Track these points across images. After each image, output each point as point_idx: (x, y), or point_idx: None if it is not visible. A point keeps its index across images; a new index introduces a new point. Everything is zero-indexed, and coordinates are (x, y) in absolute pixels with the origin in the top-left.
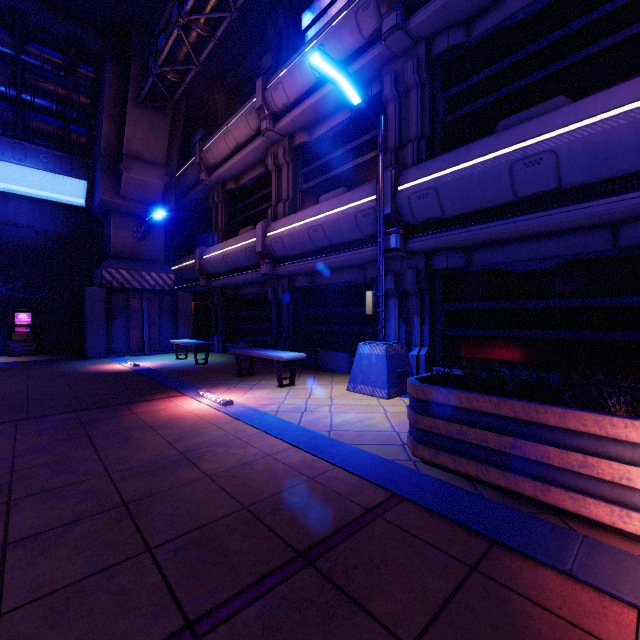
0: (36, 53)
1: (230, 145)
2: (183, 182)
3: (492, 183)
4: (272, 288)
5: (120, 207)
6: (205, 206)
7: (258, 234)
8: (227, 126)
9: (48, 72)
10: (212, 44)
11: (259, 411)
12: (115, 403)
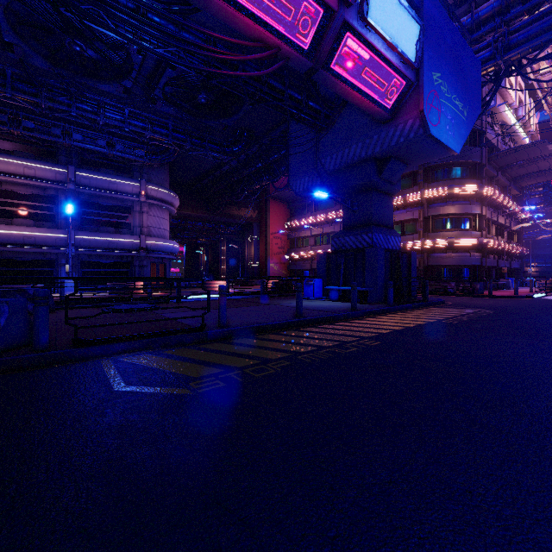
0: None
1: None
2: None
3: (104, 244)
4: None
5: None
6: None
7: None
8: None
9: None
10: None
11: None
12: None
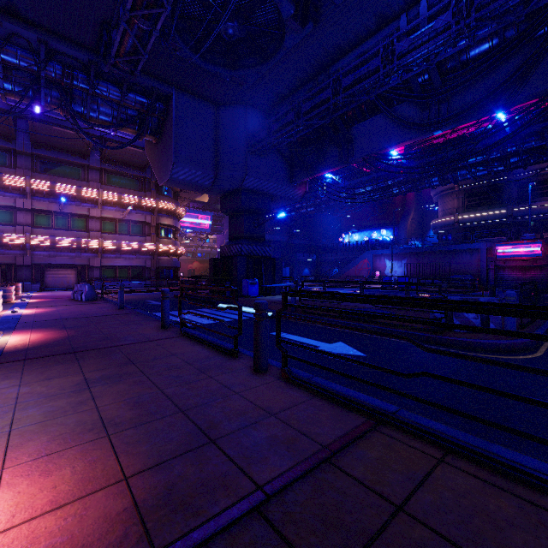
0: None
1: None
2: None
3: None
4: None
5: None
6: None
7: None
8: None
9: None
10: None
11: None
12: None
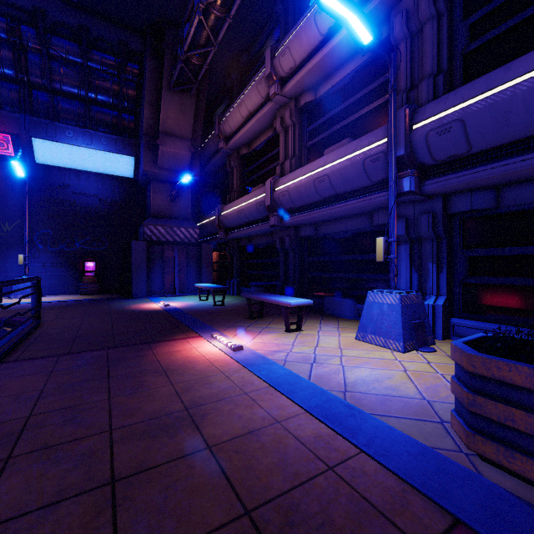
0: (97, 59)
1: (243, 114)
2: (206, 152)
3: None
4: (279, 238)
5: (157, 175)
6: (223, 171)
7: (267, 189)
8: (241, 98)
9: (106, 73)
10: (227, 24)
11: (267, 359)
12: (141, 342)
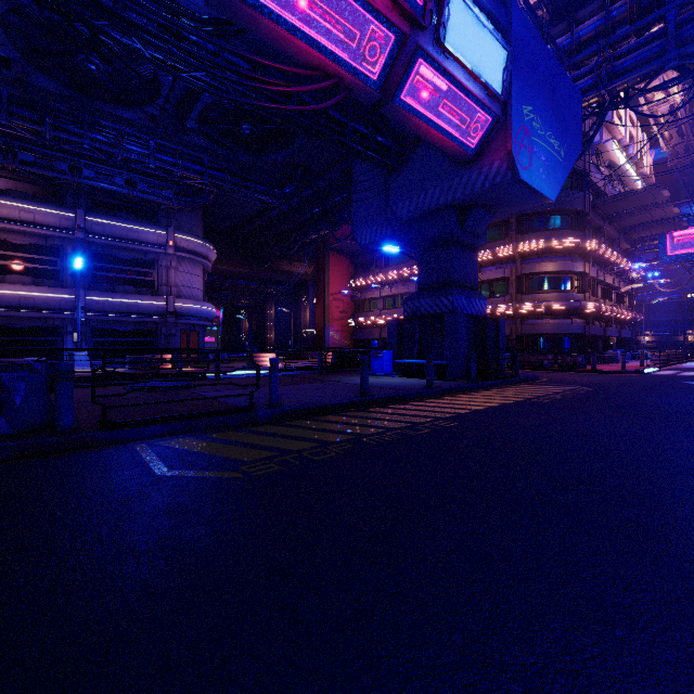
0: None
1: None
2: None
3: (122, 307)
4: None
5: None
6: None
7: None
8: None
9: None
10: None
11: None
12: None
